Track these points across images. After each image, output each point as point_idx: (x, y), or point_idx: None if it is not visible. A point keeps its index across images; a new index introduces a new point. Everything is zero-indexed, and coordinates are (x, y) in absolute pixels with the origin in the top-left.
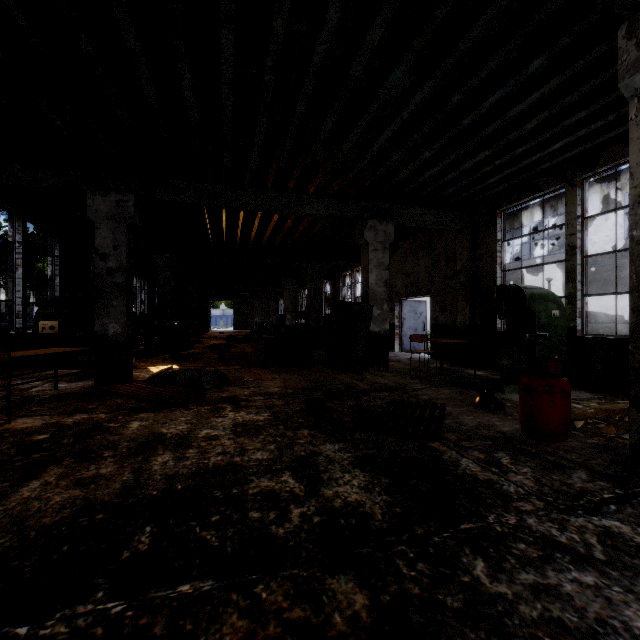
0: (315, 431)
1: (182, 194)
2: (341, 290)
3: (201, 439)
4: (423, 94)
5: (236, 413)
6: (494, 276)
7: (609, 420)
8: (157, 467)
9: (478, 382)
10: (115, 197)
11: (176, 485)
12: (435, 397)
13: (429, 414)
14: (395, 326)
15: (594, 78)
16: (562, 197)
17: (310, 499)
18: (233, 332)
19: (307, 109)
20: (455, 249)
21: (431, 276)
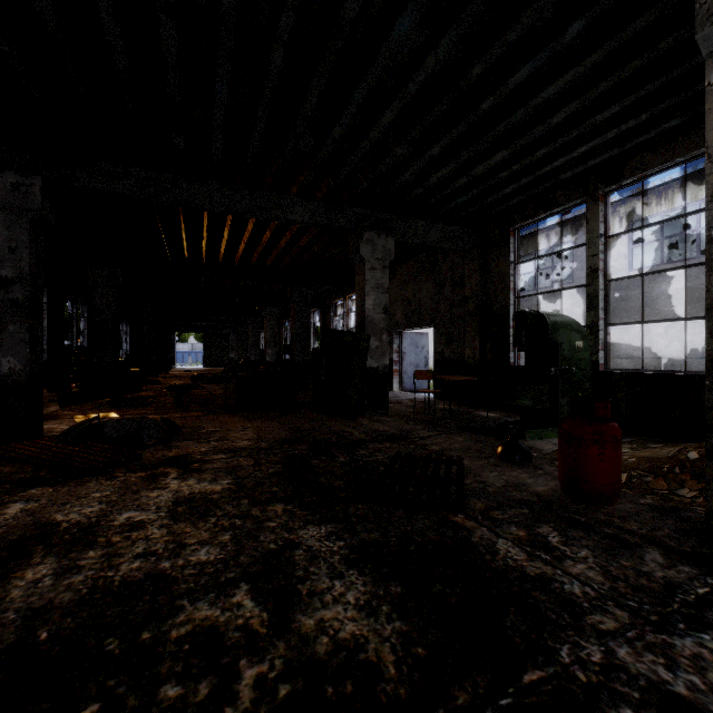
0: (293, 505)
1: (116, 182)
2: (332, 321)
3: (115, 530)
4: (436, 59)
5: (182, 481)
6: (507, 303)
7: (656, 472)
8: (17, 593)
9: (493, 426)
10: (11, 178)
11: (38, 632)
12: (447, 447)
13: (445, 473)
14: (394, 362)
15: (636, 58)
16: (567, 224)
17: (276, 642)
18: (203, 370)
19: (285, 69)
20: (463, 272)
21: (435, 304)
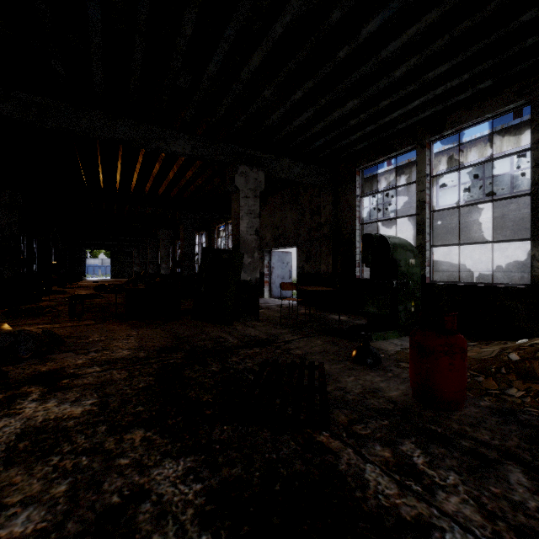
0: (154, 431)
1: None
2: (216, 241)
3: None
4: None
5: (40, 404)
6: (354, 228)
7: (486, 372)
8: None
9: (344, 328)
10: None
11: None
12: (309, 351)
13: (309, 382)
14: (265, 274)
15: (467, 19)
16: (393, 172)
17: None
18: (109, 281)
19: None
20: (319, 204)
21: (297, 228)
